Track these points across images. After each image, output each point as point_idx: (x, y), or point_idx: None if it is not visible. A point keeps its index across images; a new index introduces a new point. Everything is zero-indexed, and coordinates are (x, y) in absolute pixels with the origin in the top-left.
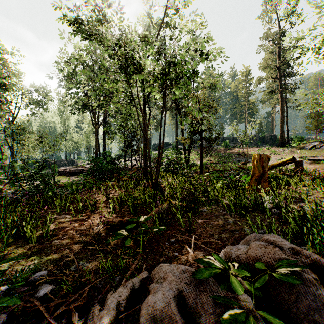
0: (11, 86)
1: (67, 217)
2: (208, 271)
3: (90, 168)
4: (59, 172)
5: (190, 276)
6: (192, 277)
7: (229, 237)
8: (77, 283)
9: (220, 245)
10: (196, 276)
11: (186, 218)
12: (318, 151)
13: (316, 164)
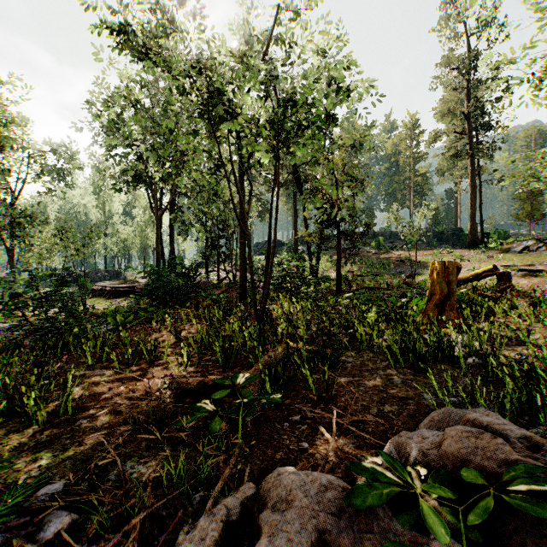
0: (10, 143)
1: (104, 374)
2: (376, 491)
3: (148, 284)
4: (94, 292)
5: (338, 497)
6: (341, 498)
7: (397, 410)
8: (120, 510)
9: (383, 426)
10: (352, 502)
11: (317, 376)
12: (533, 255)
13: (532, 278)
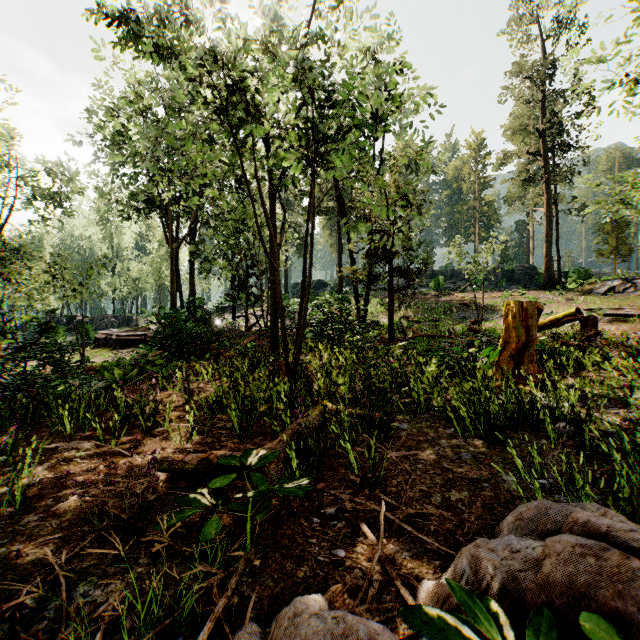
0: None
1: (83, 446)
2: None
3: (158, 332)
4: (97, 341)
5: None
6: None
7: (468, 498)
8: None
9: (450, 523)
10: None
11: (362, 448)
12: (619, 297)
13: (621, 324)
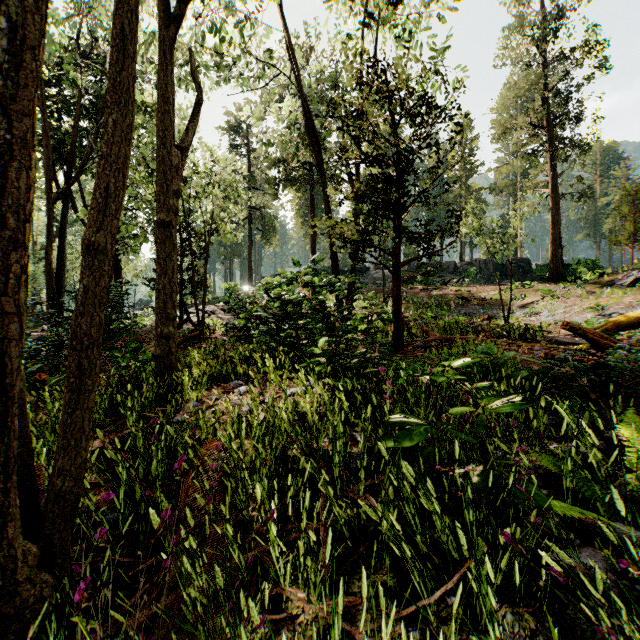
0: None
1: None
2: None
3: None
4: None
5: None
6: None
7: None
8: None
9: None
10: None
11: None
12: None
13: None
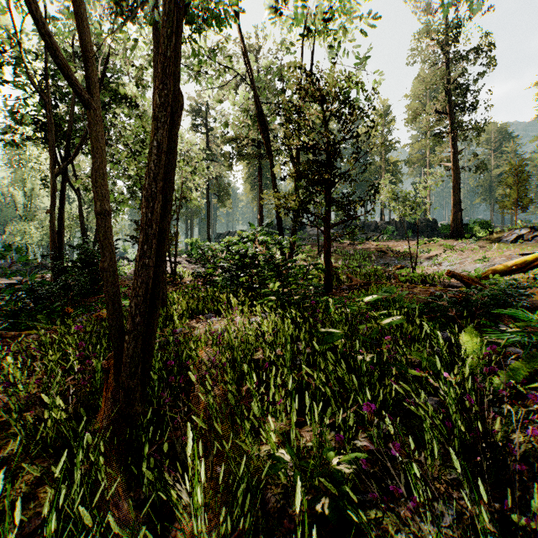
0: None
1: None
2: None
3: None
4: None
5: None
6: None
7: None
8: None
9: None
10: None
11: None
12: (531, 244)
13: None
